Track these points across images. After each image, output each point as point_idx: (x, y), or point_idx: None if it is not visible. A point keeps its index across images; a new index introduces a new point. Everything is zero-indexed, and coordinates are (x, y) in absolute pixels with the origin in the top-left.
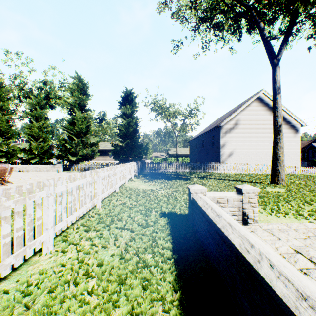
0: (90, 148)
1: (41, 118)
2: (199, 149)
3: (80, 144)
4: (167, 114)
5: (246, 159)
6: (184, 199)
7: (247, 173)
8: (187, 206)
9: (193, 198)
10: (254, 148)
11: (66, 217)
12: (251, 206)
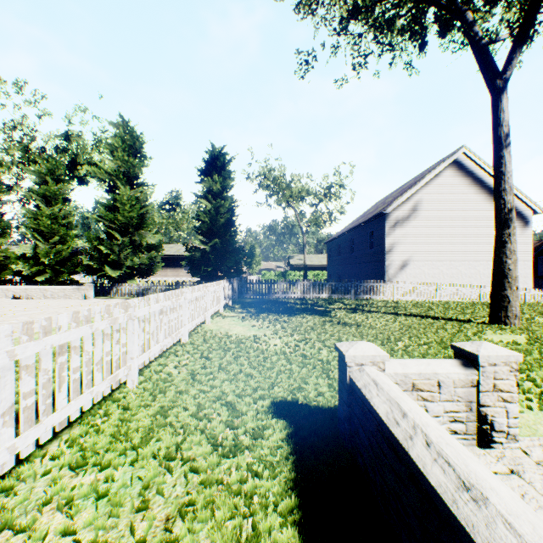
0: (146, 255)
1: (56, 200)
2: (345, 256)
3: (127, 247)
4: (287, 194)
5: (432, 275)
6: (323, 362)
7: (436, 300)
8: (332, 383)
9: (353, 381)
10: (446, 255)
11: (12, 437)
12: (500, 399)
